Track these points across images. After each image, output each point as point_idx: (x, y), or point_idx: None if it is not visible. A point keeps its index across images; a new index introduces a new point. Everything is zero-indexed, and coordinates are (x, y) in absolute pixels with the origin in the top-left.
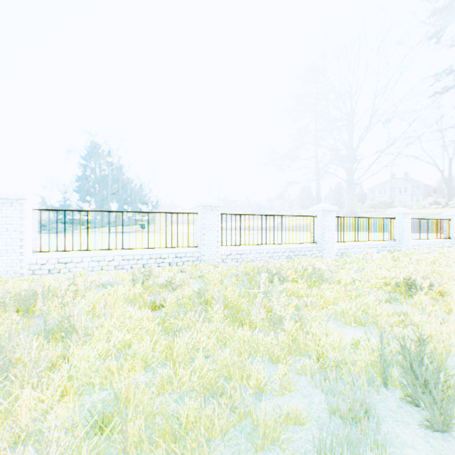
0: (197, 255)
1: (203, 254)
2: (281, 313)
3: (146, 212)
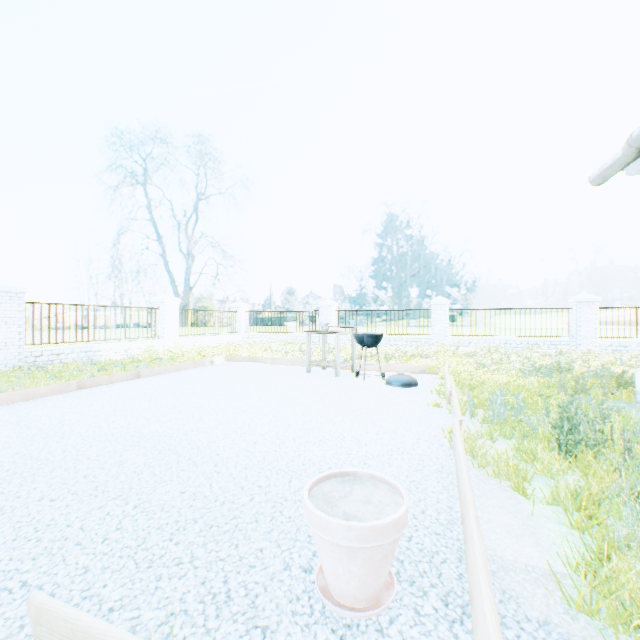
0: (571, 344)
1: (578, 343)
2: (637, 362)
3: (522, 308)
